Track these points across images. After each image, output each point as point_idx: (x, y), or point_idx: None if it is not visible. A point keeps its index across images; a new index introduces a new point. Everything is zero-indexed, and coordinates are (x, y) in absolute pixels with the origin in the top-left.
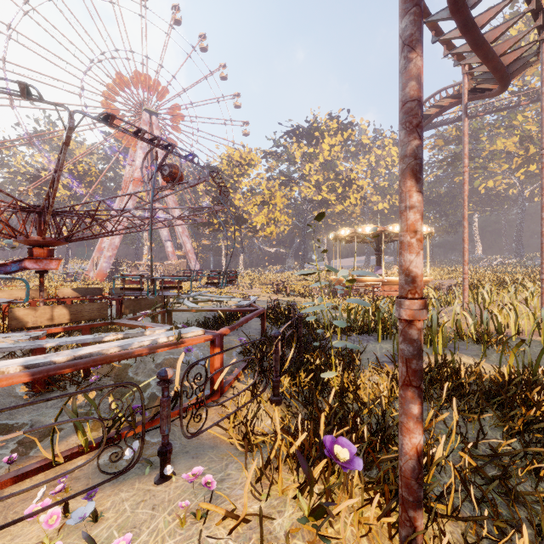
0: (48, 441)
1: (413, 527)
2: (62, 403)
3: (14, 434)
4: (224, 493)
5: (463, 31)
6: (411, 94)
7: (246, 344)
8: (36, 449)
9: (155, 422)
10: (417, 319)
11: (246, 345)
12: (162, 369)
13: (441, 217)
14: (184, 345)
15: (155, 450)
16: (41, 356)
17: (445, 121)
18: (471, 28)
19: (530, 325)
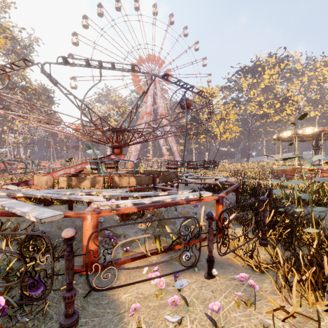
0: (135, 244)
1: None
2: (134, 226)
3: (147, 235)
4: (257, 294)
5: None
6: None
7: (229, 205)
8: (131, 247)
9: (189, 243)
10: None
11: (229, 206)
12: (209, 211)
13: None
14: (203, 201)
15: (191, 259)
16: (137, 200)
17: None
18: None
19: None
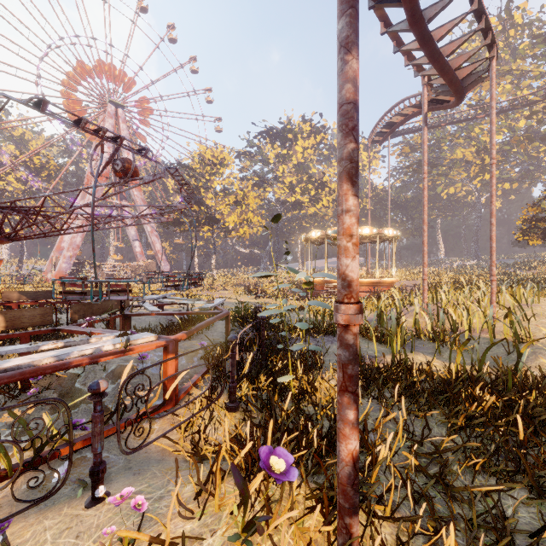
0: None
1: (349, 534)
2: None
3: None
4: (161, 512)
5: (421, 44)
6: (347, 97)
7: (208, 349)
8: None
9: None
10: (353, 324)
11: (207, 349)
12: (95, 381)
13: (408, 220)
14: (132, 353)
15: None
16: None
17: (411, 129)
18: (428, 41)
19: (481, 324)
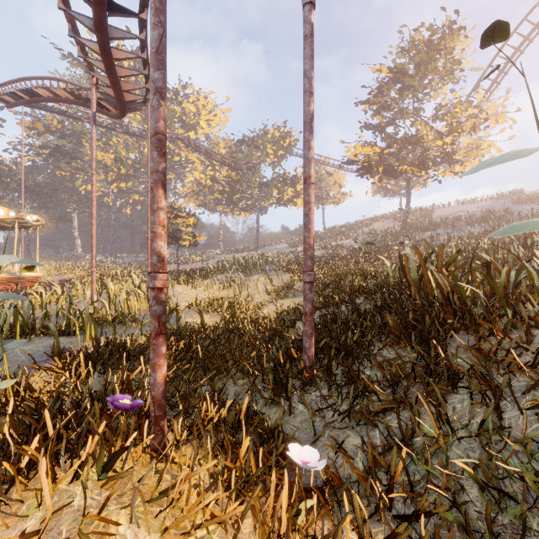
0: None
1: (163, 432)
2: None
3: None
4: None
5: (103, 52)
6: (162, 130)
7: None
8: None
9: None
10: (166, 286)
11: None
12: None
13: (41, 208)
14: None
15: None
16: None
17: (50, 108)
18: (109, 54)
19: (142, 306)
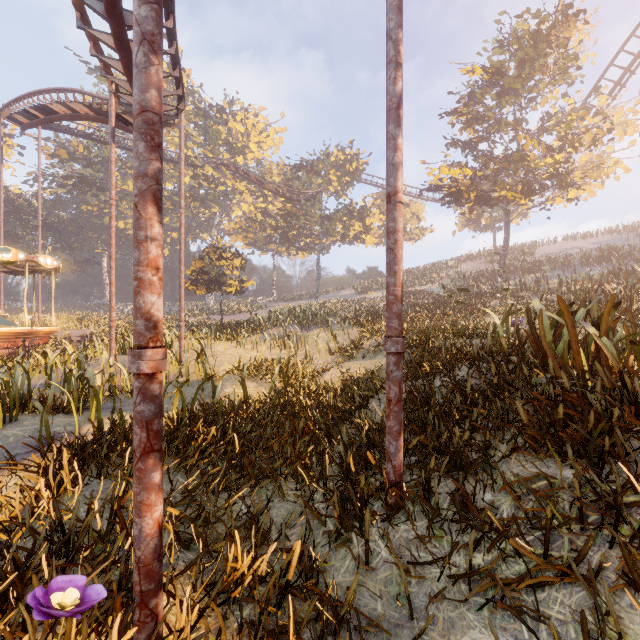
0: None
1: (156, 617)
2: None
3: None
4: None
5: (119, 46)
6: (154, 105)
7: None
8: None
9: None
10: (161, 370)
11: None
12: None
13: (64, 249)
14: None
15: None
16: None
17: (73, 130)
18: (127, 49)
19: (173, 369)
